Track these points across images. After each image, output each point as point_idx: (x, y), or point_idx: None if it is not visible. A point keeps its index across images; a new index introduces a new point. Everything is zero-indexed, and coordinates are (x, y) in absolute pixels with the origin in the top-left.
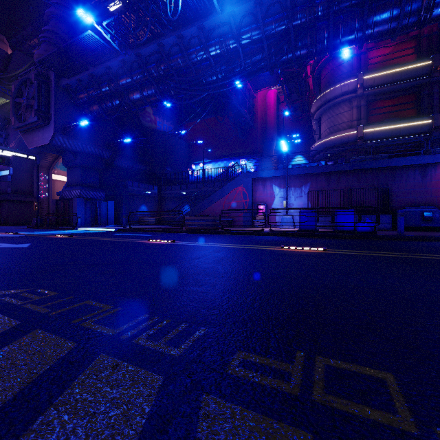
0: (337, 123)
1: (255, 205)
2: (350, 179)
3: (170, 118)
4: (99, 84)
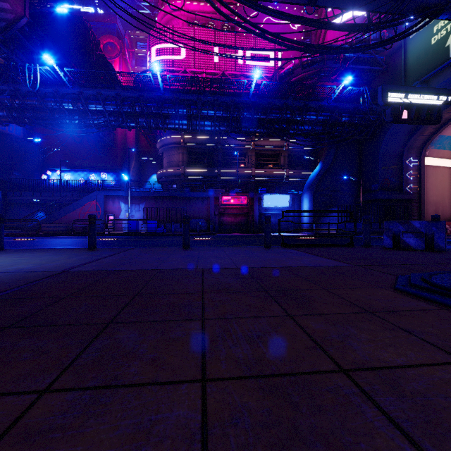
0: (171, 161)
1: (106, 216)
2: (169, 202)
3: None
4: None
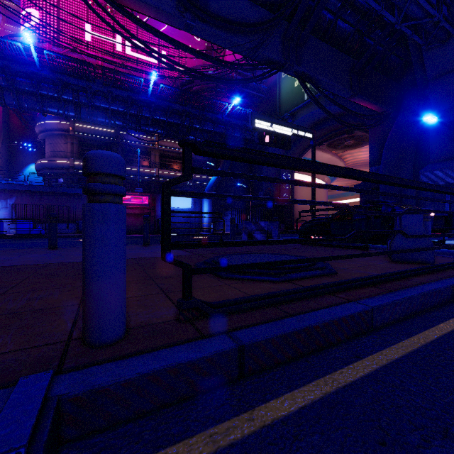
0: (56, 150)
1: None
2: (51, 198)
3: None
4: None
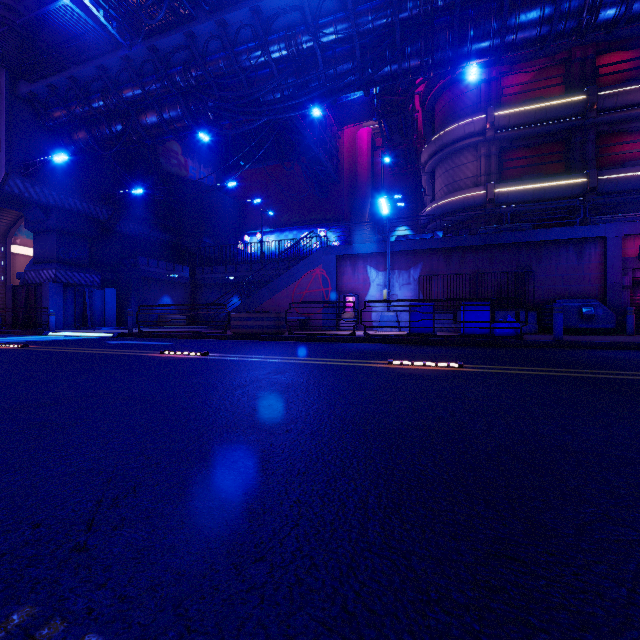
0: (458, 178)
1: (341, 297)
2: (480, 259)
3: (210, 163)
4: (86, 95)
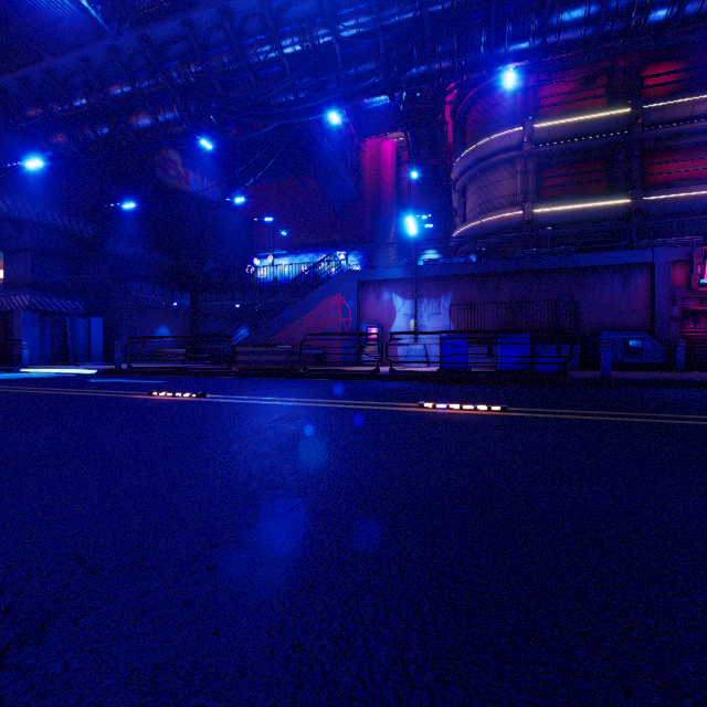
0: (492, 197)
1: (362, 328)
2: (517, 286)
3: (214, 175)
4: (66, 91)
